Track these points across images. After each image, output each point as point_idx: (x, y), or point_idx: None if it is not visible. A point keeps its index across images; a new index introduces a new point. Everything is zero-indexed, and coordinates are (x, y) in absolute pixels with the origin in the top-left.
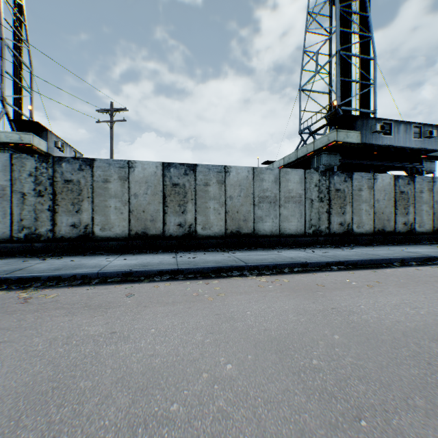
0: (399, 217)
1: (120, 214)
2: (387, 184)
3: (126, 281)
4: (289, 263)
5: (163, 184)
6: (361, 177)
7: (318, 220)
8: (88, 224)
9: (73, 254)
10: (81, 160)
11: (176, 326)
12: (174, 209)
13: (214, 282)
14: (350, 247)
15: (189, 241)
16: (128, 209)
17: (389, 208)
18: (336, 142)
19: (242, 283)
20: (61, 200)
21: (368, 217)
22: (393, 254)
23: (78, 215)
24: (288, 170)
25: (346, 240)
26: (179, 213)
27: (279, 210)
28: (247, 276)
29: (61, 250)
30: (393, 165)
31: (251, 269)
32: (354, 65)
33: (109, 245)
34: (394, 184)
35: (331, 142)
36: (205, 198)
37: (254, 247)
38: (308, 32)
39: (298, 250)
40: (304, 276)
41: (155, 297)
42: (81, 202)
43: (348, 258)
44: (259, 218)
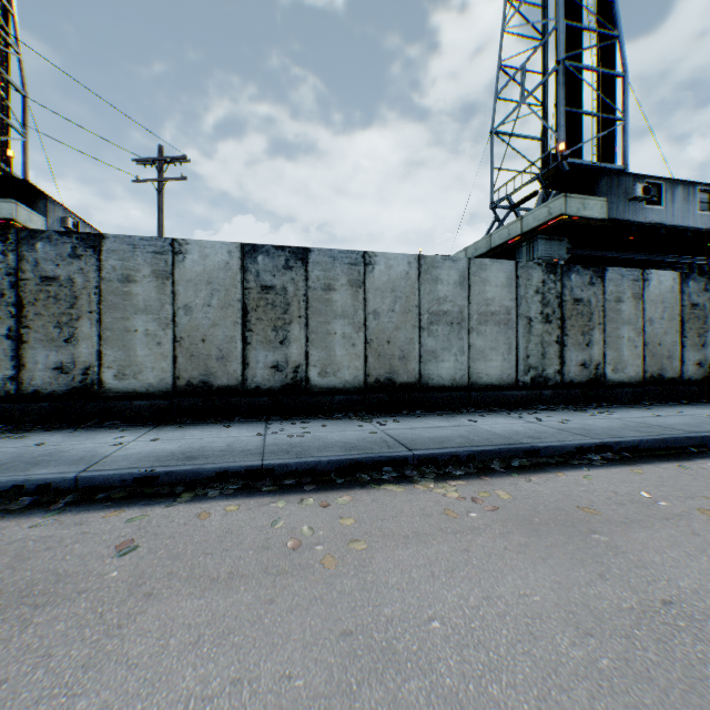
0: (689, 351)
1: (155, 346)
2: (667, 290)
3: (140, 498)
4: (502, 449)
5: (242, 286)
6: (621, 277)
7: (541, 356)
8: (91, 365)
9: (58, 427)
10: (75, 237)
11: (213, 701)
12: (265, 336)
13: (341, 502)
14: (602, 409)
15: (295, 398)
16: (172, 335)
17: (670, 335)
18: (564, 217)
19: (406, 504)
20: (35, 317)
21: (633, 351)
22: (702, 426)
23: (69, 348)
24: (485, 261)
25: (593, 395)
26: (275, 343)
27: (468, 338)
28: (414, 481)
29: (35, 417)
30: (662, 259)
31: (421, 463)
32: (589, 86)
33: (134, 407)
34: (680, 290)
35: (555, 217)
36: (326, 314)
37: (421, 409)
38: (508, 33)
39: (507, 415)
40: (540, 482)
41: (187, 555)
42: (75, 322)
43: (616, 435)
44: (429, 354)
